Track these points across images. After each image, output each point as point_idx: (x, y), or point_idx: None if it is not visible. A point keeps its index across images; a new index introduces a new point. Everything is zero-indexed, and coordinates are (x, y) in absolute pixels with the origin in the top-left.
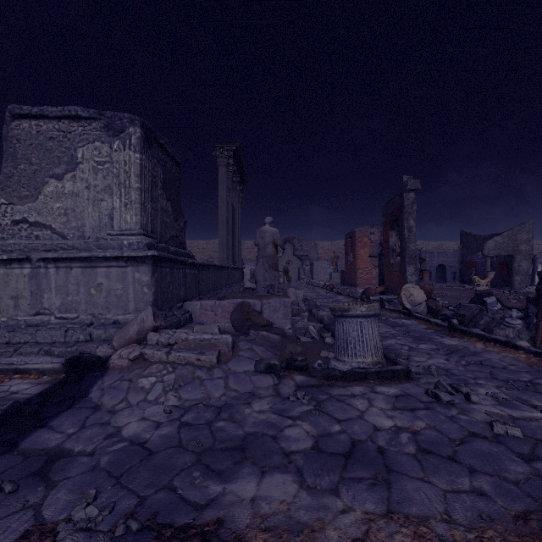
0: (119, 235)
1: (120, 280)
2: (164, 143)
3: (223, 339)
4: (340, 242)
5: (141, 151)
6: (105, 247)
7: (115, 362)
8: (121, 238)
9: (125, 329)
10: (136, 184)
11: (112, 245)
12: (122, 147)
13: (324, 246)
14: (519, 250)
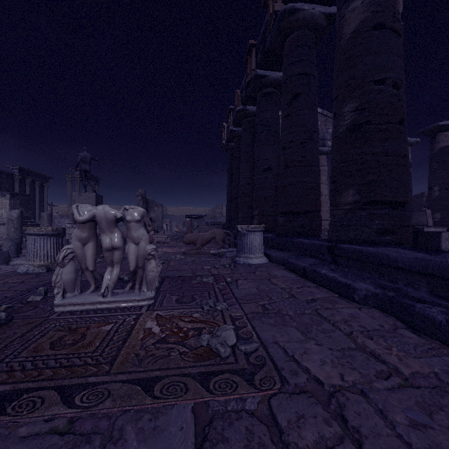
0: (4, 218)
1: (4, 228)
2: (20, 194)
3: (23, 239)
4: (181, 208)
5: (10, 200)
6: (0, 221)
7: (0, 243)
8: (4, 219)
9: (3, 237)
10: (8, 207)
11: (2, 221)
12: (5, 199)
13: (172, 210)
14: (216, 216)
